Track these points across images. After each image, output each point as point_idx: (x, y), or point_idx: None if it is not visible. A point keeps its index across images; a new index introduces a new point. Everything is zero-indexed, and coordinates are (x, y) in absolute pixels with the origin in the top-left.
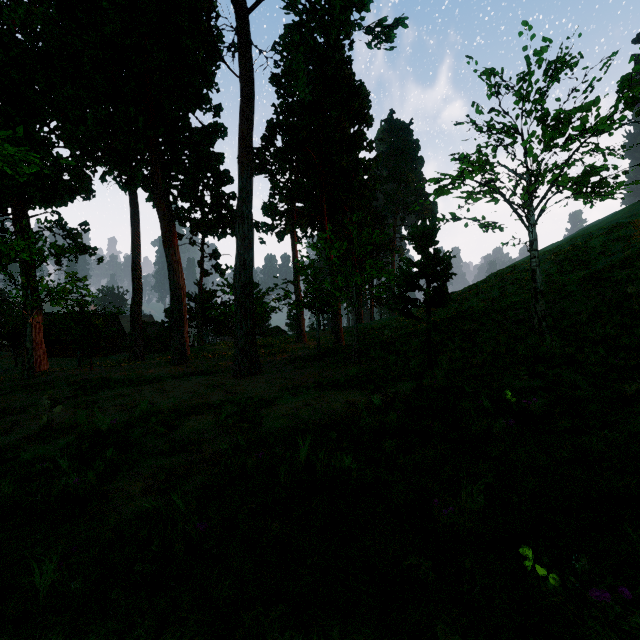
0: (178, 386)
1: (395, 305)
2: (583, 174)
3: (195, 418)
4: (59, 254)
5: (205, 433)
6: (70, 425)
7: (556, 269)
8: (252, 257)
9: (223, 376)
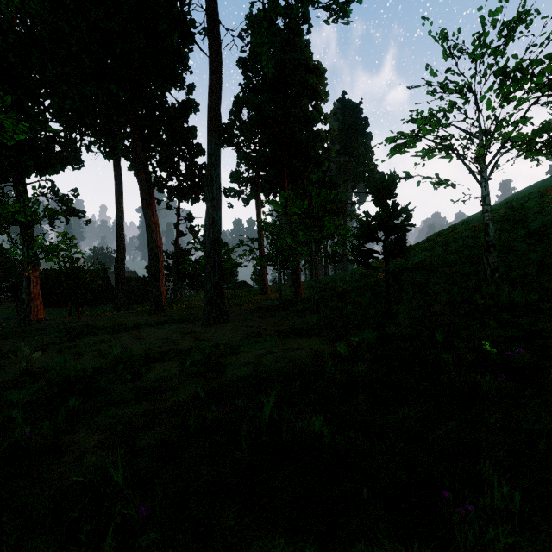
0: (153, 333)
1: (354, 257)
2: (538, 129)
3: (162, 365)
4: (52, 216)
5: (169, 381)
6: (47, 370)
7: (495, 228)
8: (220, 216)
9: (194, 324)
